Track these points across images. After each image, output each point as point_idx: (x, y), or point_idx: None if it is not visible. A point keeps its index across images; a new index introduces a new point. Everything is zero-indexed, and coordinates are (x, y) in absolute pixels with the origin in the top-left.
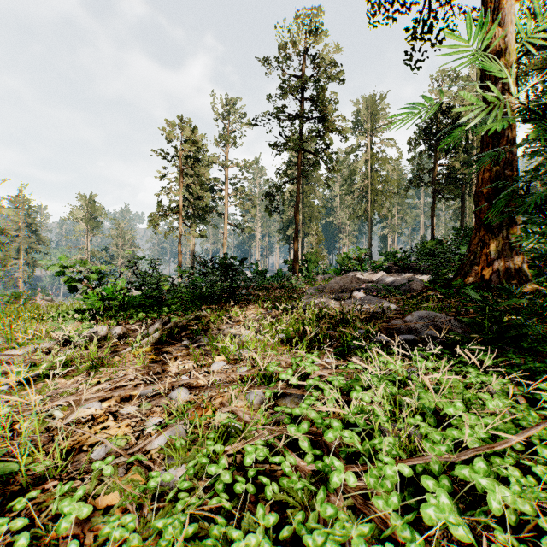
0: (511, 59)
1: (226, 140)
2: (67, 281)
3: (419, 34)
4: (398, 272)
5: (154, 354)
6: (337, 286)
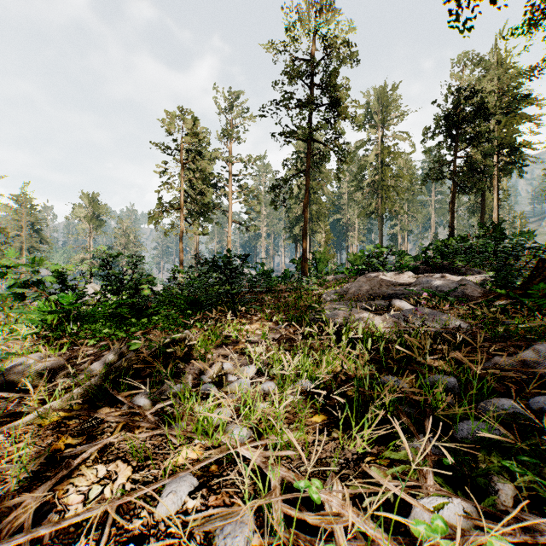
0: None
1: (230, 134)
2: (12, 285)
3: None
4: (427, 272)
5: (48, 451)
6: (362, 290)
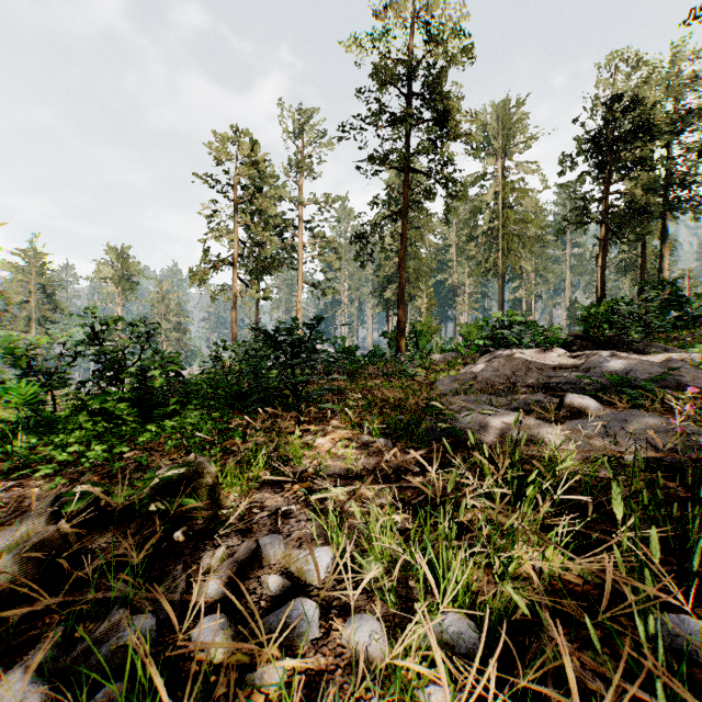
0: None
1: (300, 166)
2: None
3: None
4: (584, 349)
5: None
6: (498, 377)
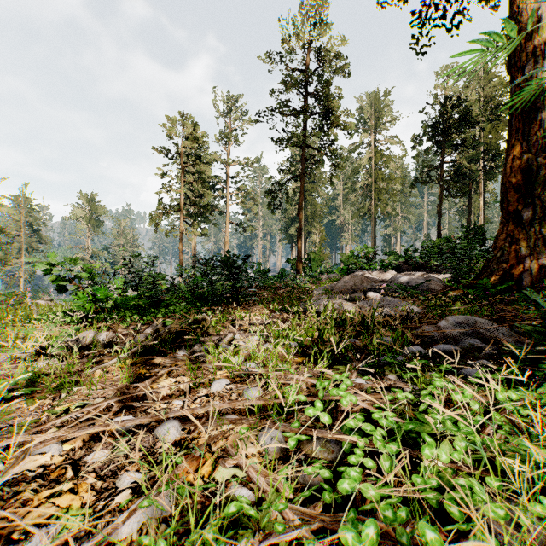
0: (543, 35)
1: (227, 138)
2: (55, 280)
3: (431, 20)
4: (409, 271)
5: (141, 369)
6: (346, 286)
